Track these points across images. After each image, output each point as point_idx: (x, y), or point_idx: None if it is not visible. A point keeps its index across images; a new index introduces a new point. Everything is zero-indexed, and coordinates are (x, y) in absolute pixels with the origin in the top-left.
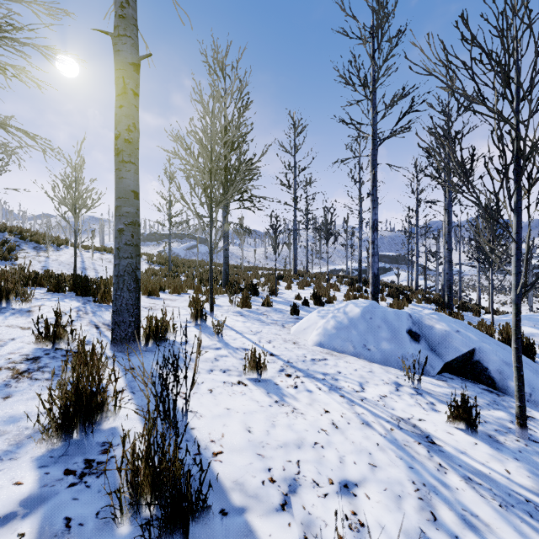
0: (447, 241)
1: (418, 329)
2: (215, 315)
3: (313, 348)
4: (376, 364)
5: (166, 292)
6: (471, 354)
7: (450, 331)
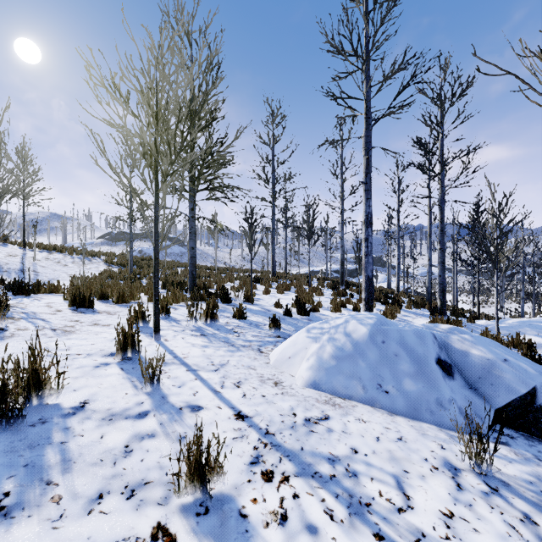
0: (440, 240)
1: (446, 356)
2: (163, 337)
3: (305, 392)
4: (401, 417)
5: (110, 301)
6: (532, 396)
7: (496, 360)
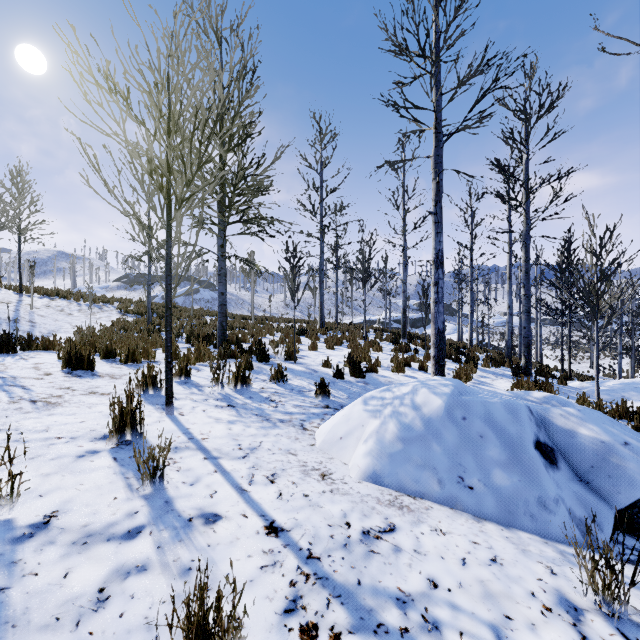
0: (525, 284)
1: (546, 436)
2: (177, 410)
3: (362, 488)
4: (492, 524)
5: (117, 360)
6: None
7: (613, 443)
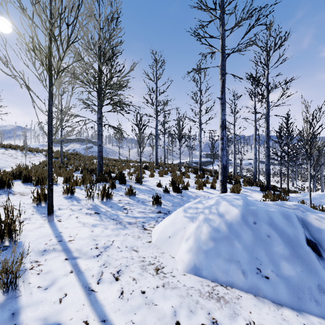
0: (266, 141)
1: (309, 234)
2: (58, 217)
3: (186, 280)
4: (288, 310)
5: (32, 183)
6: None
7: None
